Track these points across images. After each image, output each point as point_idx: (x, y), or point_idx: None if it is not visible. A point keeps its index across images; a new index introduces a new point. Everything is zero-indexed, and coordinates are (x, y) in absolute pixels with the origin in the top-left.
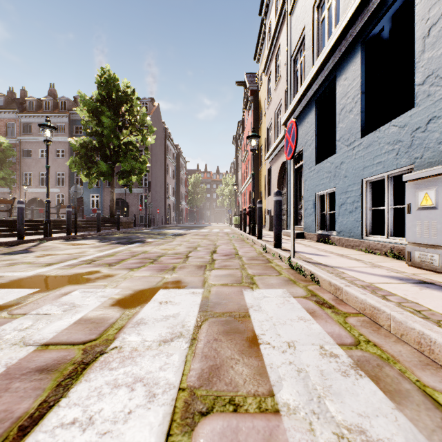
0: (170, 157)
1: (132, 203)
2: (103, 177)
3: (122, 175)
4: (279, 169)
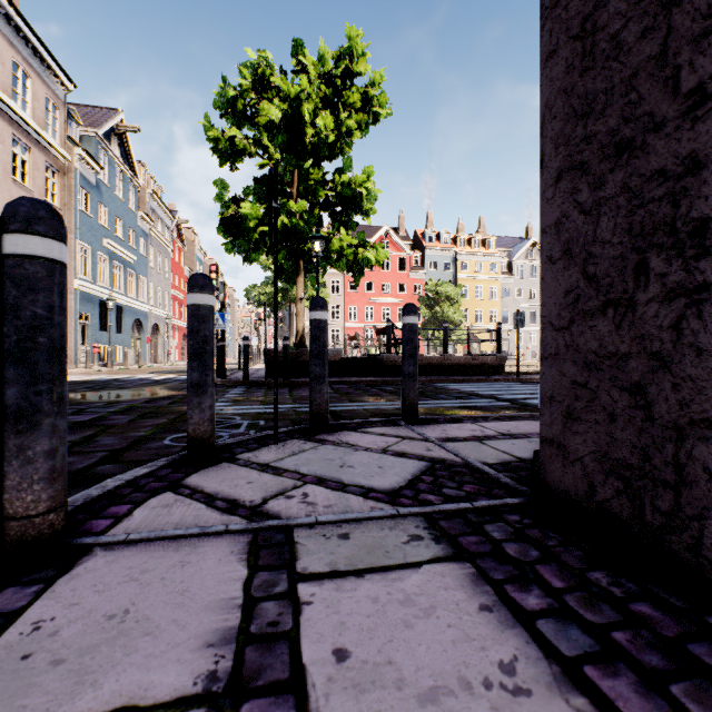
0: None
1: None
2: None
3: None
4: None
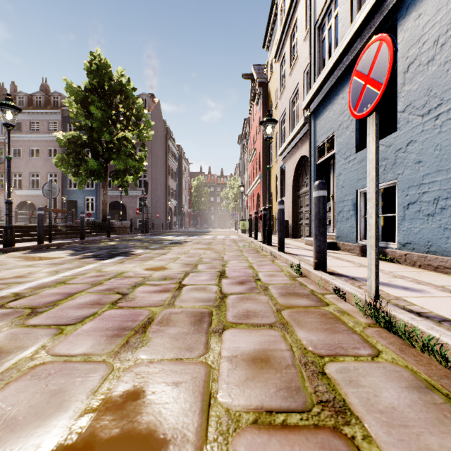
0: (171, 158)
1: (130, 206)
2: (94, 177)
3: (116, 175)
4: (295, 166)
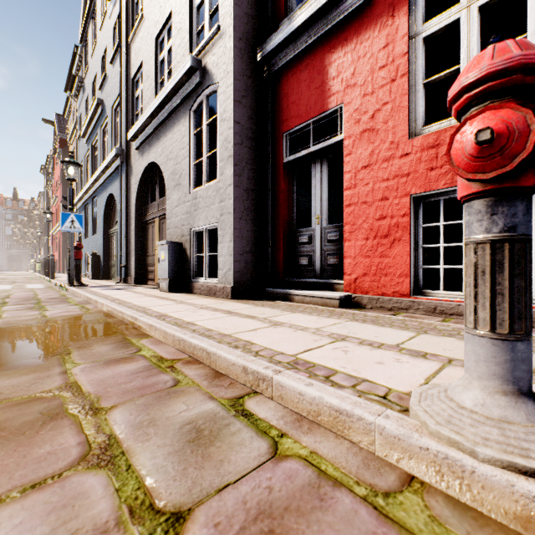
0: None
1: None
2: None
3: None
4: None
